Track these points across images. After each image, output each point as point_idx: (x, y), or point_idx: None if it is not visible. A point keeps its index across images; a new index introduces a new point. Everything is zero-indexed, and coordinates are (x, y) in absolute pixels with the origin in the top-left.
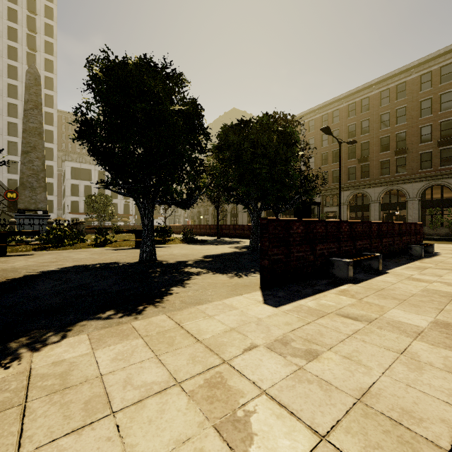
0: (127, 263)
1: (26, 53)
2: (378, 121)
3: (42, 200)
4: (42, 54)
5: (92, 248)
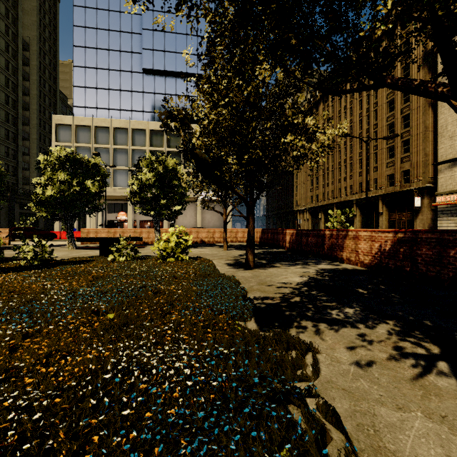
0: None
1: None
2: None
3: None
4: None
5: None
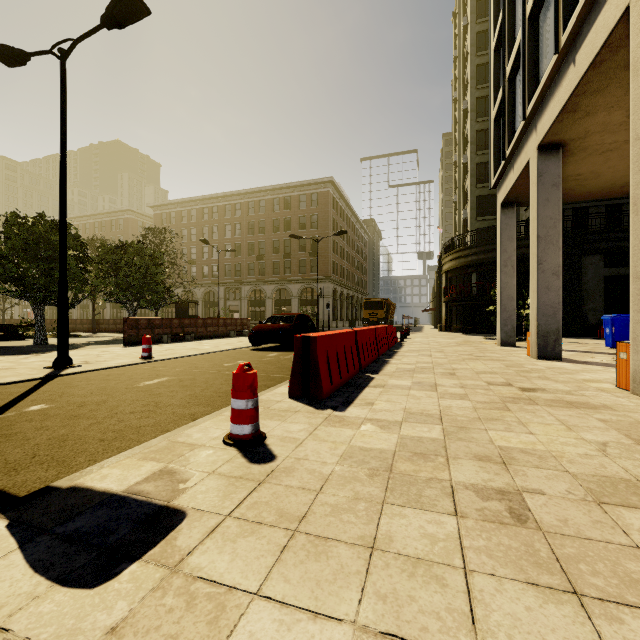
0: (26, 345)
1: None
2: (271, 224)
3: None
4: None
5: None
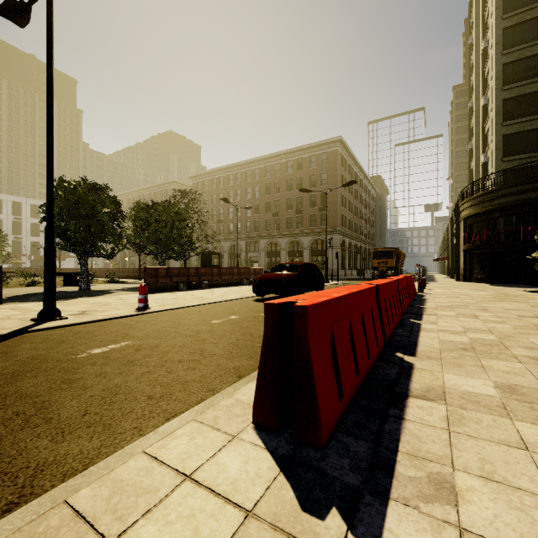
0: (72, 291)
1: None
2: (285, 184)
3: None
4: None
5: (24, 287)
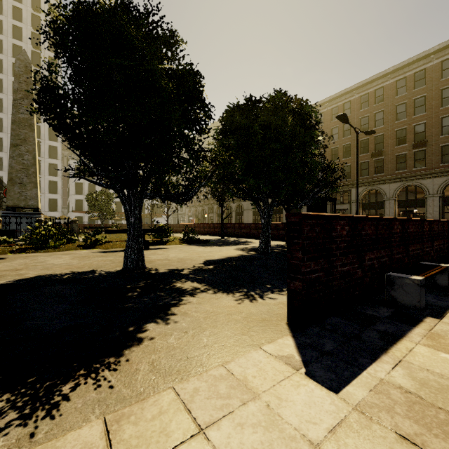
0: (106, 272)
1: (31, 51)
2: (393, 112)
3: (33, 196)
4: (47, 52)
5: (80, 249)
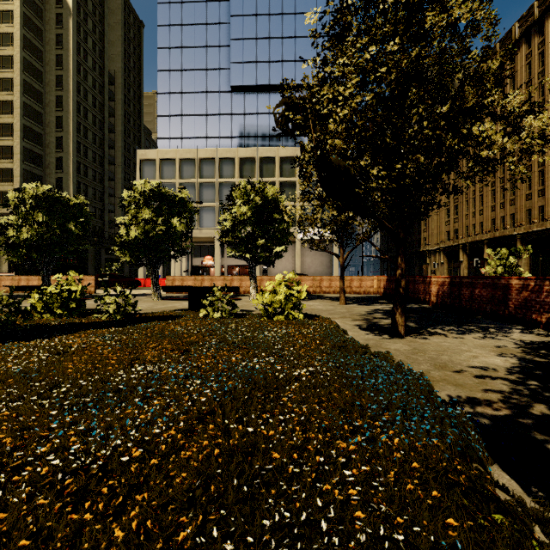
0: None
1: None
2: None
3: None
4: None
5: None
